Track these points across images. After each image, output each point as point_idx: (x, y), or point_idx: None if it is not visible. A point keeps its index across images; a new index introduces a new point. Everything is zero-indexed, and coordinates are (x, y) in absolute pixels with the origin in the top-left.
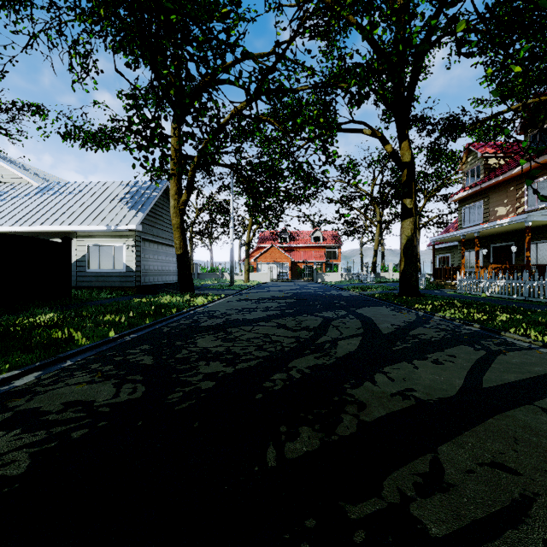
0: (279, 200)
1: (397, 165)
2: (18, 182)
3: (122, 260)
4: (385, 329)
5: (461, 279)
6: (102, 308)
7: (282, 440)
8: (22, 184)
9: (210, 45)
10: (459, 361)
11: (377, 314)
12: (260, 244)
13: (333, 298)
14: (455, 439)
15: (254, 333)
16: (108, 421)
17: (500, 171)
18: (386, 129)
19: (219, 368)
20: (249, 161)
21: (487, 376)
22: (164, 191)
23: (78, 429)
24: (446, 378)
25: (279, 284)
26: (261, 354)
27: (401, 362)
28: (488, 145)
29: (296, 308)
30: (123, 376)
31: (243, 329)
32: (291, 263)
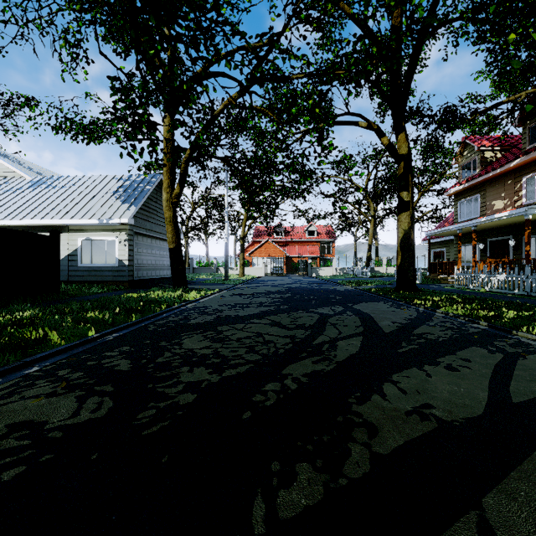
0: (273, 194)
1: (393, 157)
2: (11, 176)
3: (115, 254)
4: (387, 327)
5: (459, 274)
6: (88, 304)
7: (274, 486)
8: (15, 178)
9: (199, 22)
10: (476, 367)
11: (376, 311)
12: (255, 238)
13: (329, 293)
14: (501, 485)
15: (246, 332)
16: (55, 454)
17: (497, 164)
18: (382, 122)
19: (203, 376)
20: (244, 153)
21: (514, 387)
22: (158, 184)
23: (13, 466)
24: (467, 389)
25: (274, 278)
26: (252, 357)
27: (410, 368)
28: (484, 139)
29: (291, 303)
30: (91, 386)
31: (234, 327)
32: (285, 258)
